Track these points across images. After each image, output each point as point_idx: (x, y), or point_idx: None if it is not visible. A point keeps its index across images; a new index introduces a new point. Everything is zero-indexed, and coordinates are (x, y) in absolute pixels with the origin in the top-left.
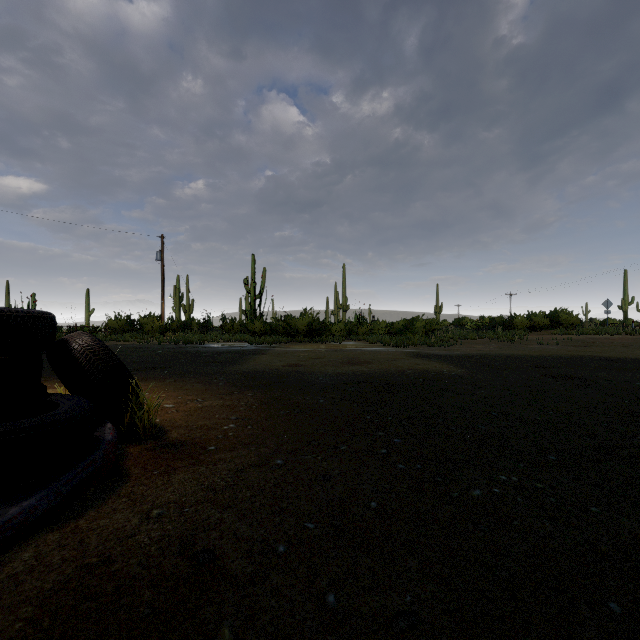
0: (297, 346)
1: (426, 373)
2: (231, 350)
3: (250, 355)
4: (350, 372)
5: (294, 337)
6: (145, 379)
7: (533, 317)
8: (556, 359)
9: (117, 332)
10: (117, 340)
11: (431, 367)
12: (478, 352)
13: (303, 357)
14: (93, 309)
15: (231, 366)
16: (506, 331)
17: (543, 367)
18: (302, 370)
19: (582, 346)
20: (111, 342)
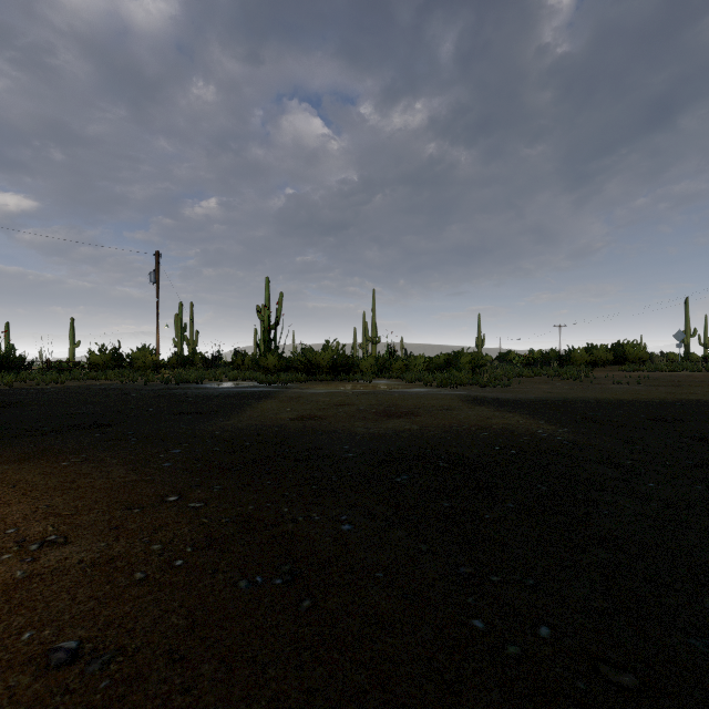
0: (317, 386)
1: (514, 436)
2: (230, 392)
3: (251, 400)
4: (391, 433)
5: (315, 375)
6: (38, 454)
7: (594, 351)
8: (665, 406)
9: (101, 369)
10: (97, 379)
11: (512, 423)
12: (550, 395)
13: (323, 403)
14: (79, 341)
15: (214, 420)
16: (565, 367)
17: (667, 420)
18: (318, 428)
19: (672, 386)
20: (88, 381)
